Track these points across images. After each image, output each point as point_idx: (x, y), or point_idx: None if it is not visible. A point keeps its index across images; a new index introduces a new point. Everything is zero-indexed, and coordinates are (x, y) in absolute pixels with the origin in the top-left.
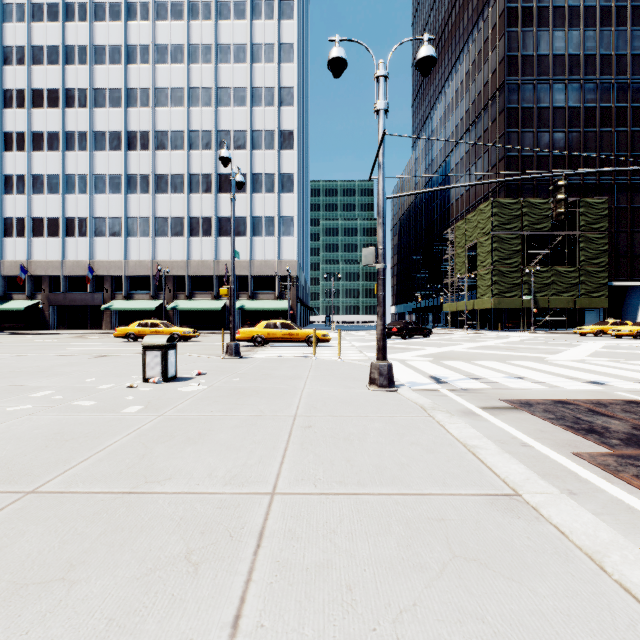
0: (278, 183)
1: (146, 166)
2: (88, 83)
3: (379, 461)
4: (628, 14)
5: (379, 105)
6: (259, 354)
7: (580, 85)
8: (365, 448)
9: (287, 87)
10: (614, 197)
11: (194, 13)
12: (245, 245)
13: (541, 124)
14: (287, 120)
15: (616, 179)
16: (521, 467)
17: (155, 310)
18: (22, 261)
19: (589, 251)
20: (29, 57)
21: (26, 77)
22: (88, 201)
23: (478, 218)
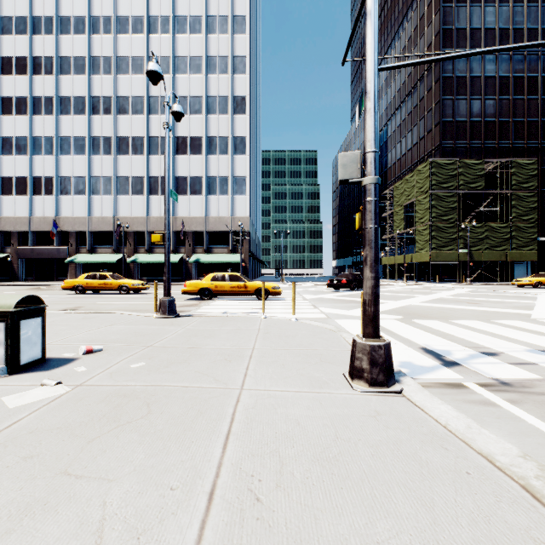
0: (231, 145)
1: (108, 129)
2: (54, 51)
3: None
4: None
5: None
6: (202, 310)
7: (509, 56)
8: None
9: (240, 56)
10: (540, 159)
11: None
12: (201, 203)
13: (474, 92)
14: (240, 87)
15: (542, 143)
16: None
17: (117, 263)
18: None
19: (520, 208)
20: None
21: None
22: (54, 161)
23: (416, 178)
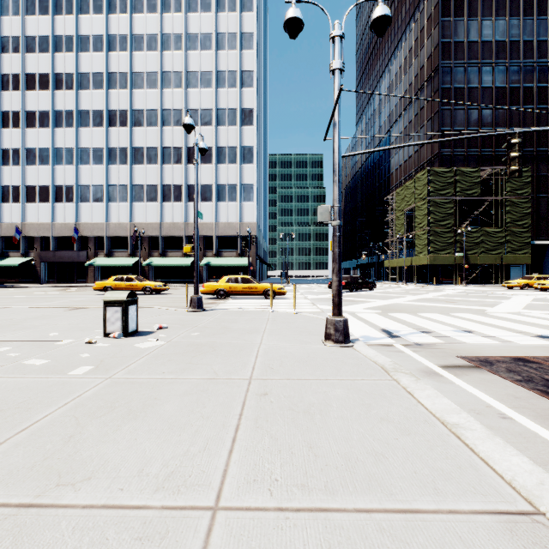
0: (240, 155)
1: (125, 140)
2: (74, 68)
3: (347, 448)
4: (548, 5)
5: (335, 65)
6: (221, 306)
7: (506, 68)
8: (329, 427)
9: (248, 71)
10: (536, 166)
11: (166, 6)
12: (211, 209)
13: (471, 102)
14: (248, 100)
15: (538, 150)
16: (524, 461)
17: (132, 266)
18: (17, 223)
19: (514, 214)
20: (23, 46)
21: (21, 63)
22: (74, 171)
23: (415, 185)
